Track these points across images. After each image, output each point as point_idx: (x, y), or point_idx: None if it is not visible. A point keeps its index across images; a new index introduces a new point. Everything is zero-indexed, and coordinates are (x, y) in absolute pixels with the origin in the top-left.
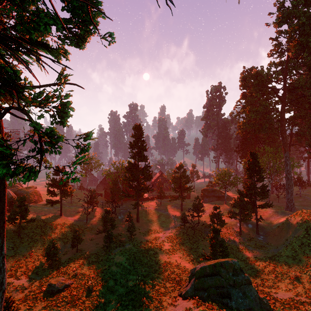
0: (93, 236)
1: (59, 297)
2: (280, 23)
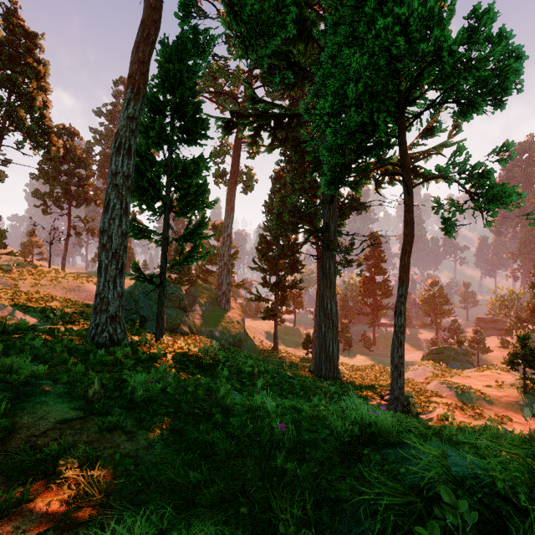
0: None
1: None
2: None
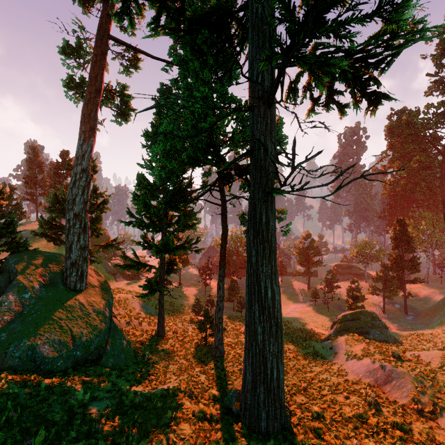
0: None
1: (224, 333)
2: (440, 57)
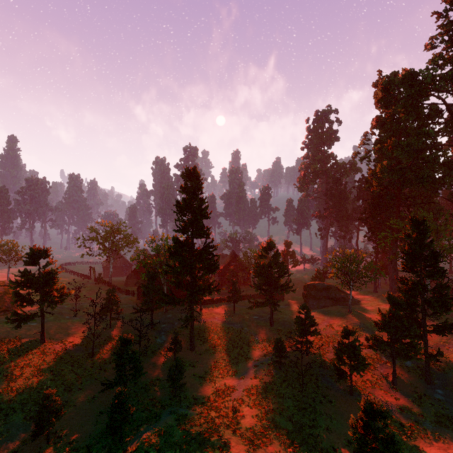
0: (99, 390)
1: None
2: None
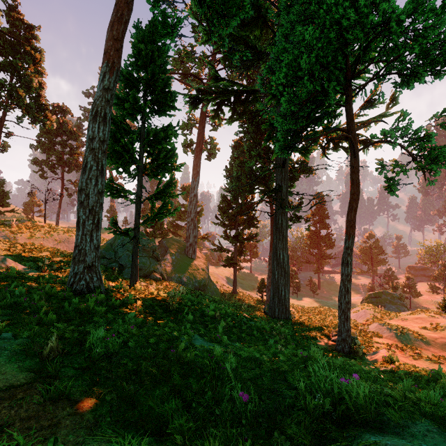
0: None
1: None
2: None
